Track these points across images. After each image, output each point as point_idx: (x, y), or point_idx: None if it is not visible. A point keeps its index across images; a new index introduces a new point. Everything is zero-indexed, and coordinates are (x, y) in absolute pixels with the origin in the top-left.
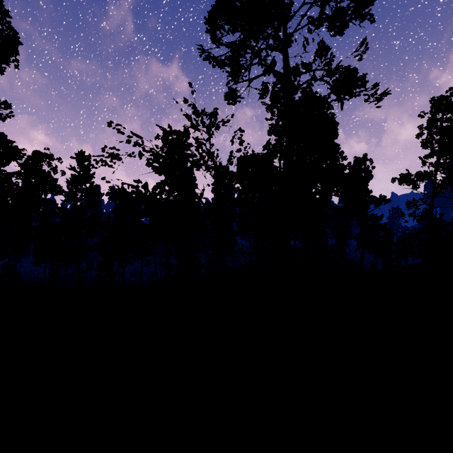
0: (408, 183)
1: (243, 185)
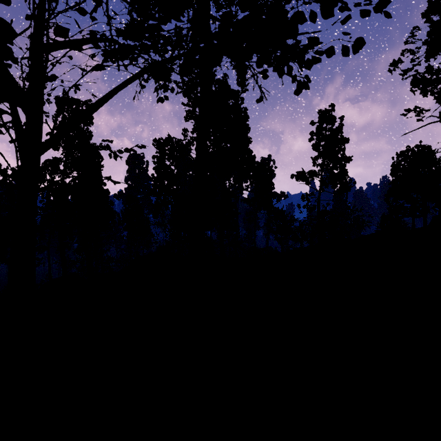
0: (303, 180)
1: (159, 173)
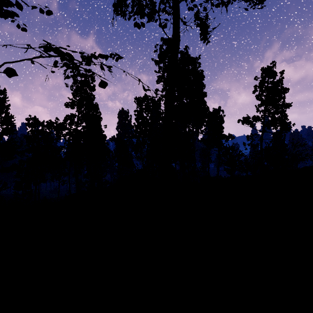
0: (248, 123)
1: (138, 122)
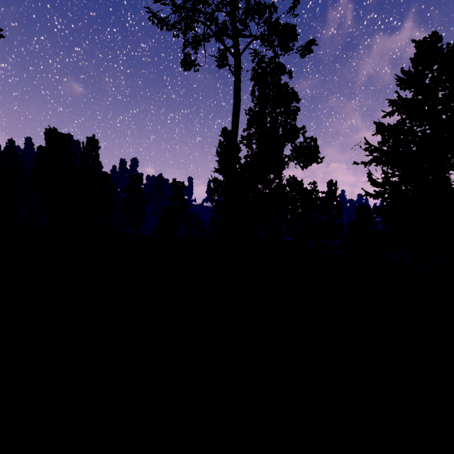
0: None
1: None
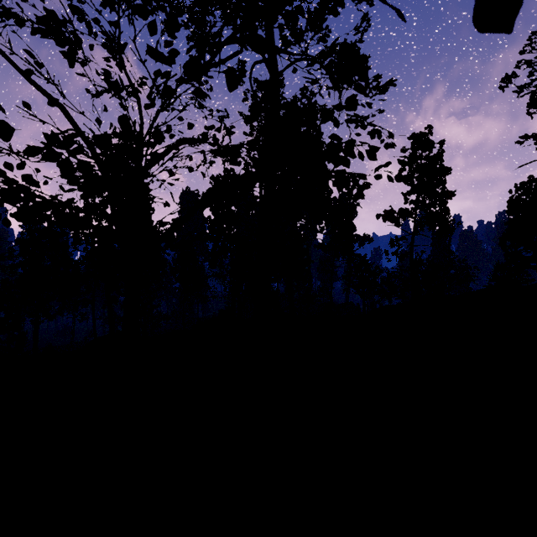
0: (392, 220)
1: (217, 214)
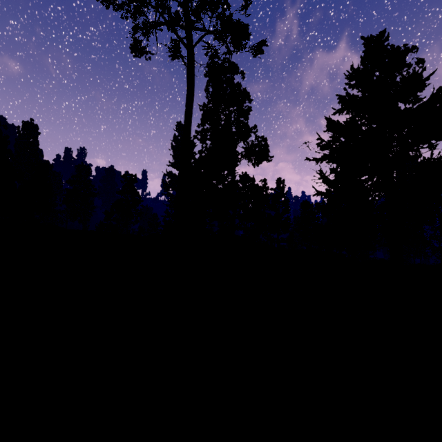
0: None
1: None
